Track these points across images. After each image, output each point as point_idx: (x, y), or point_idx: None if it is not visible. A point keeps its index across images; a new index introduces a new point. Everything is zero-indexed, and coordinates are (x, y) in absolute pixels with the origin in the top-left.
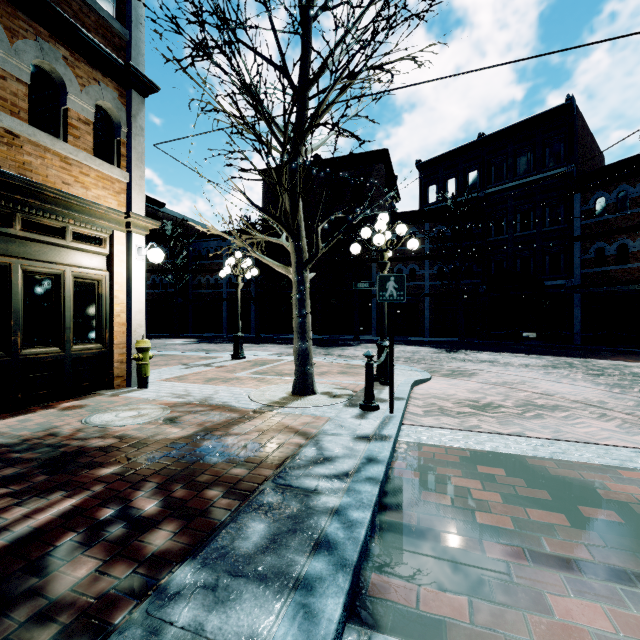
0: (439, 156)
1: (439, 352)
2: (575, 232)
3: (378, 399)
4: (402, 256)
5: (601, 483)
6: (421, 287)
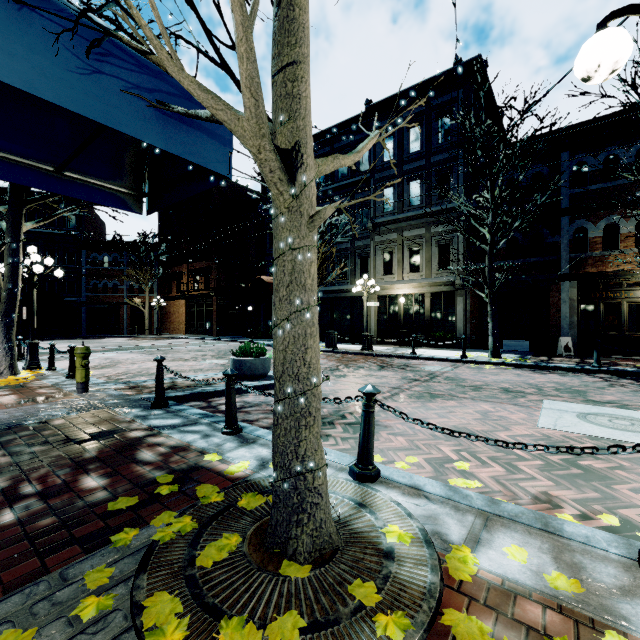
0: None
1: None
2: (83, 272)
3: None
4: None
5: None
6: None
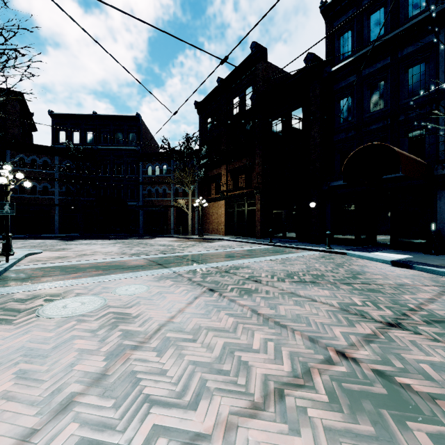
0: (67, 114)
1: (60, 242)
2: (141, 180)
3: (1, 260)
4: (36, 176)
5: (80, 266)
6: (53, 200)
